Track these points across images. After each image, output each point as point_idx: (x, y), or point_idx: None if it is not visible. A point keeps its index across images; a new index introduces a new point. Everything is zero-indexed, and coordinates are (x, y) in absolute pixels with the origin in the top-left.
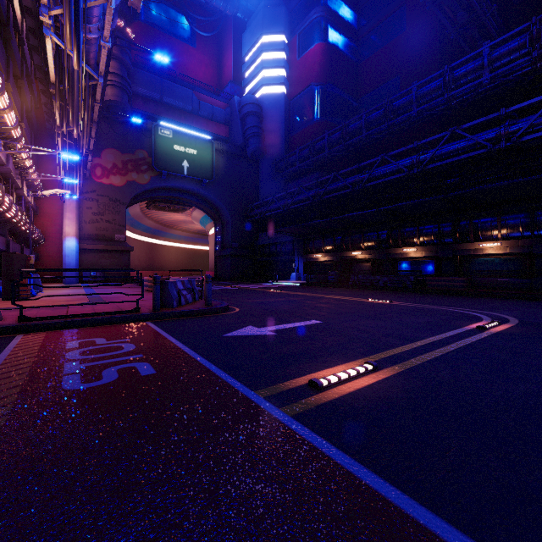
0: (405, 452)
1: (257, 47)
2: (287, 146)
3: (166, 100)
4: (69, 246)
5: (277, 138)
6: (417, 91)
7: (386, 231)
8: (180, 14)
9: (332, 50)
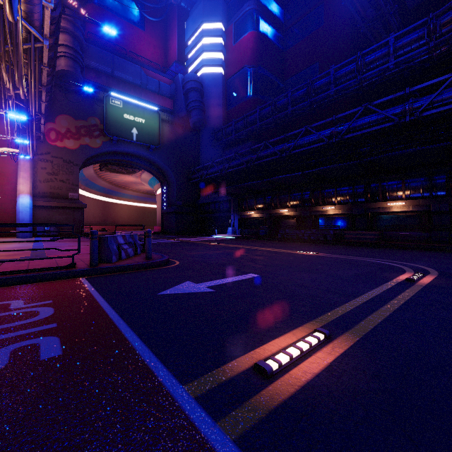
0: None
1: (199, 32)
2: (224, 118)
3: (117, 74)
4: (22, 202)
5: (216, 112)
6: (334, 74)
7: (309, 192)
8: (131, 0)
9: (262, 38)
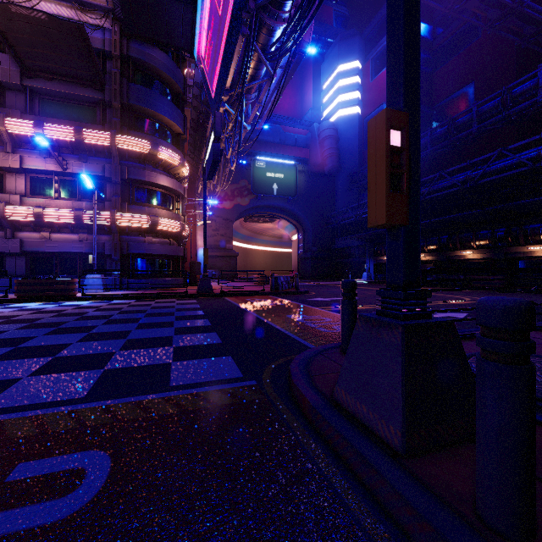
0: None
1: (334, 76)
2: (361, 159)
3: (260, 137)
4: (201, 254)
5: (351, 154)
6: (477, 110)
7: (447, 236)
8: None
9: None
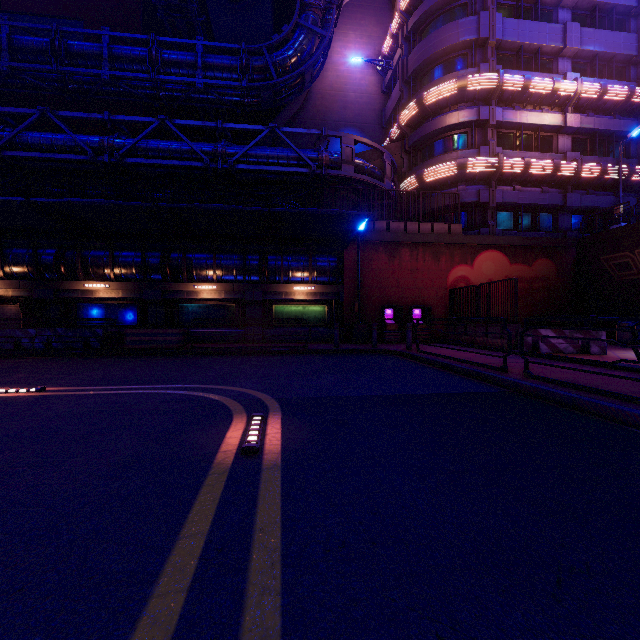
0: None
1: None
2: None
3: None
4: None
5: None
6: (110, 45)
7: (54, 250)
8: None
9: None
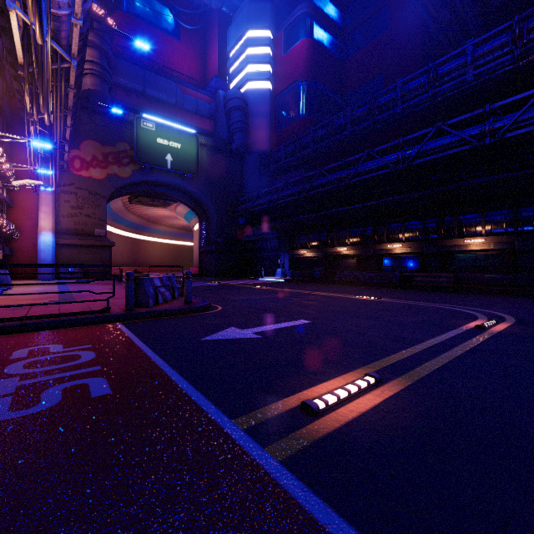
0: (446, 528)
1: (243, 41)
2: (272, 141)
3: (149, 92)
4: (44, 240)
5: (262, 133)
6: (401, 88)
7: (371, 227)
8: (164, 6)
9: (317, 47)
